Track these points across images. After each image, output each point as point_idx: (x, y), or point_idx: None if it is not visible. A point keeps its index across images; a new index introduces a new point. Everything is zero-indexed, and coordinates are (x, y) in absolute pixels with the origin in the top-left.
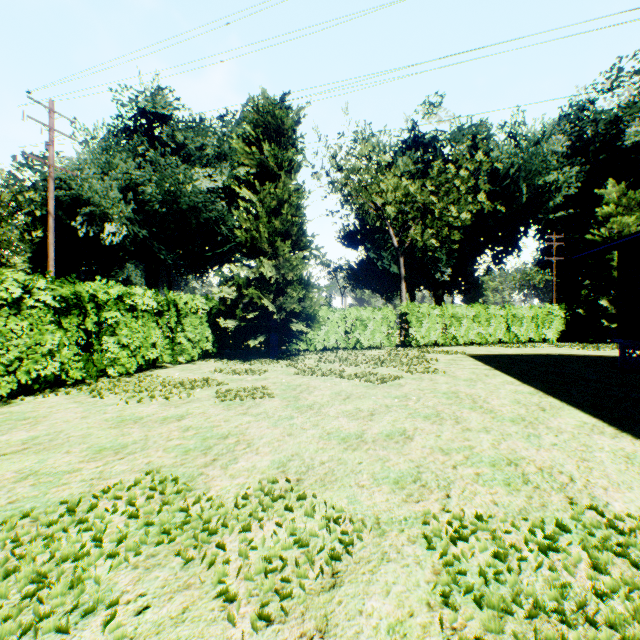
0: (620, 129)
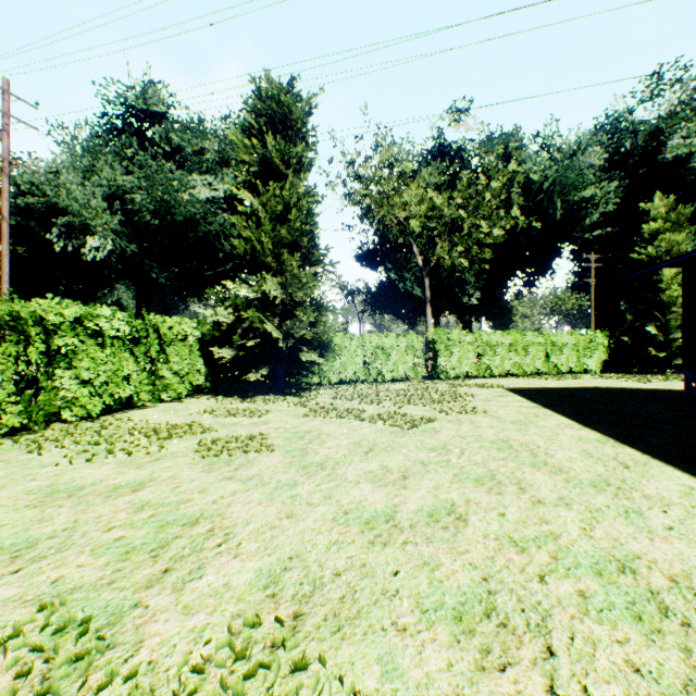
0: (661, 141)
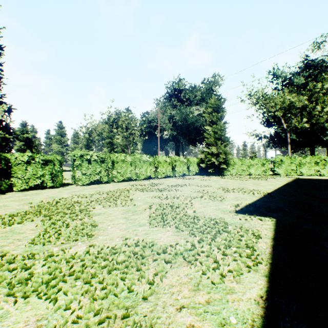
0: None
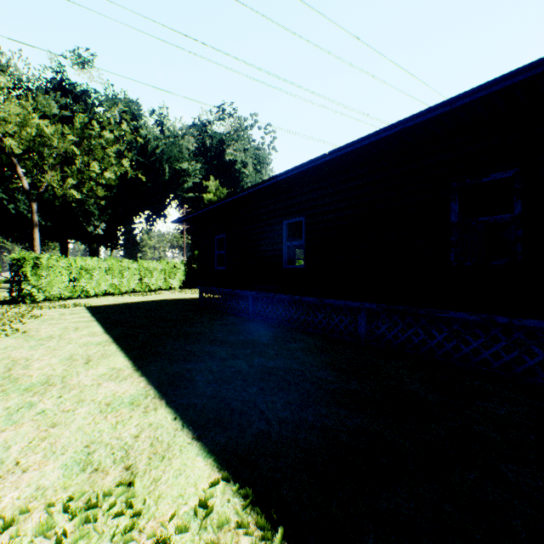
0: (225, 148)
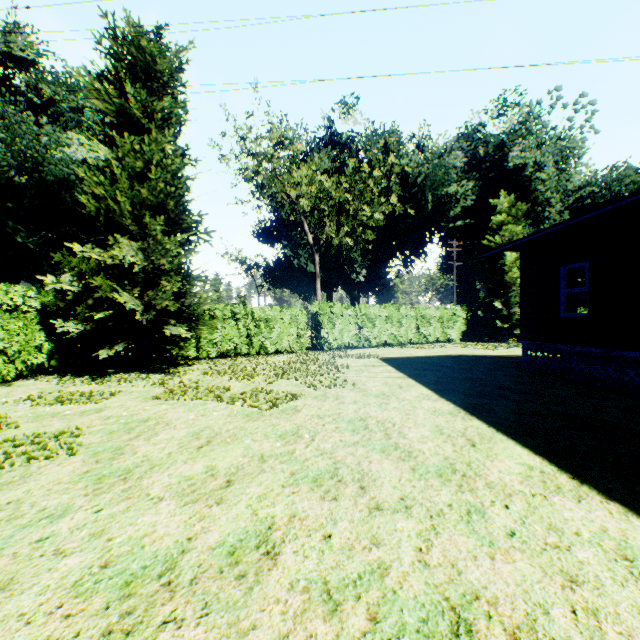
0: (505, 152)
